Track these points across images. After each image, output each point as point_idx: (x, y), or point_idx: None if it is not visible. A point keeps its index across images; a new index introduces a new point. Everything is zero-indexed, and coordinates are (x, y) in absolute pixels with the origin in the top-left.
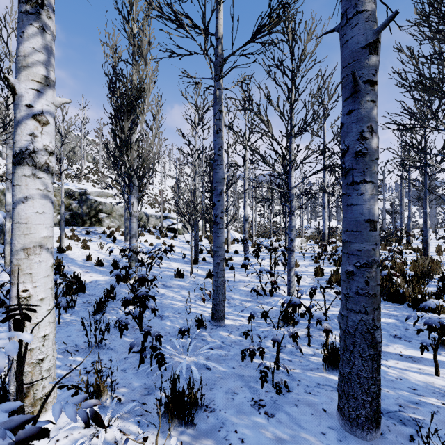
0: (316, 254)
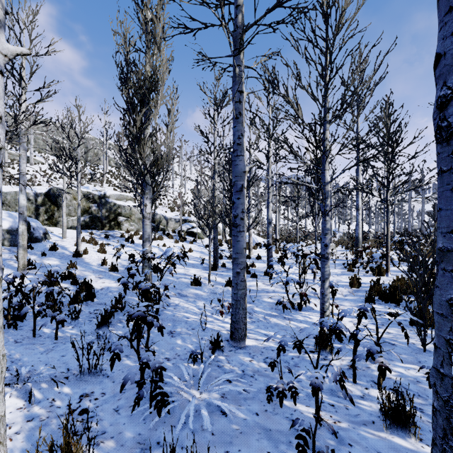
0: (348, 260)
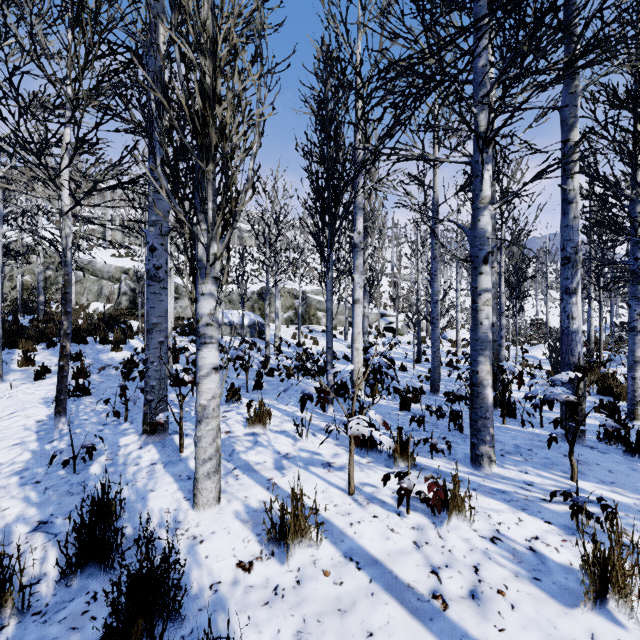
0: None
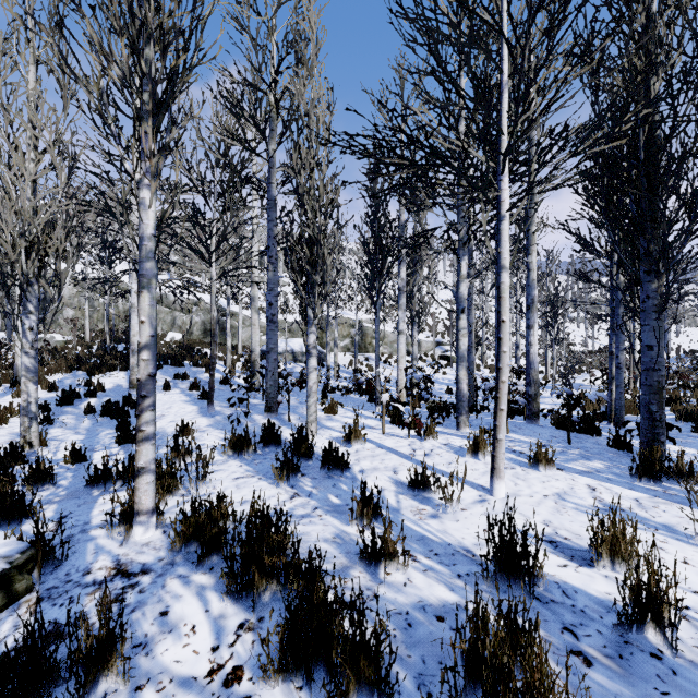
0: None
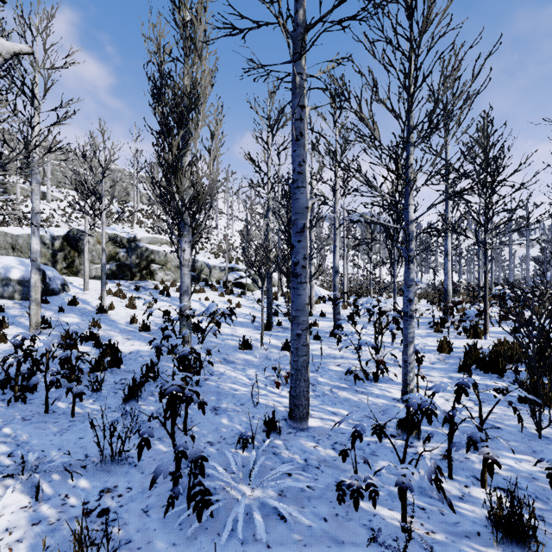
0: (435, 319)
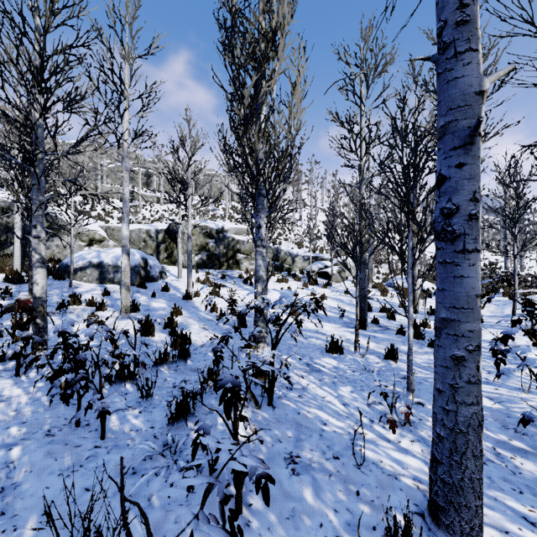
0: None
